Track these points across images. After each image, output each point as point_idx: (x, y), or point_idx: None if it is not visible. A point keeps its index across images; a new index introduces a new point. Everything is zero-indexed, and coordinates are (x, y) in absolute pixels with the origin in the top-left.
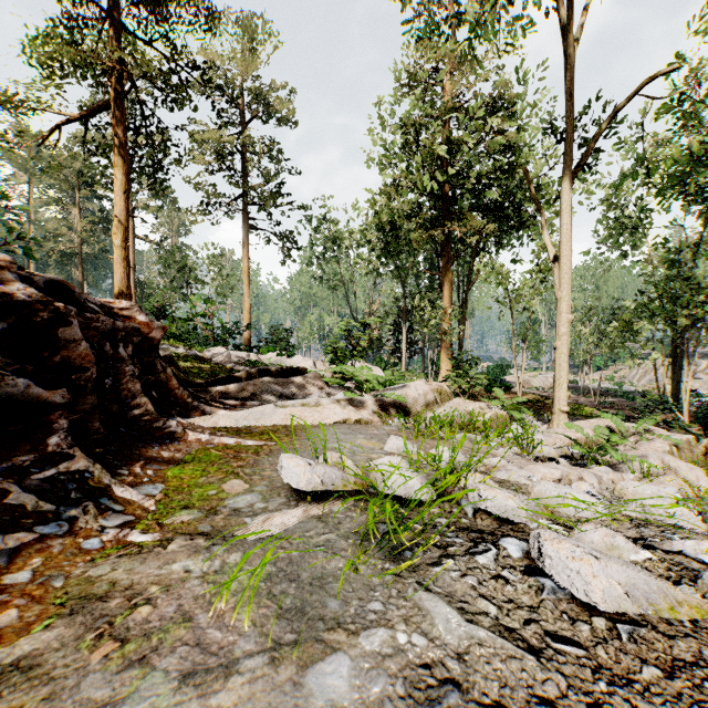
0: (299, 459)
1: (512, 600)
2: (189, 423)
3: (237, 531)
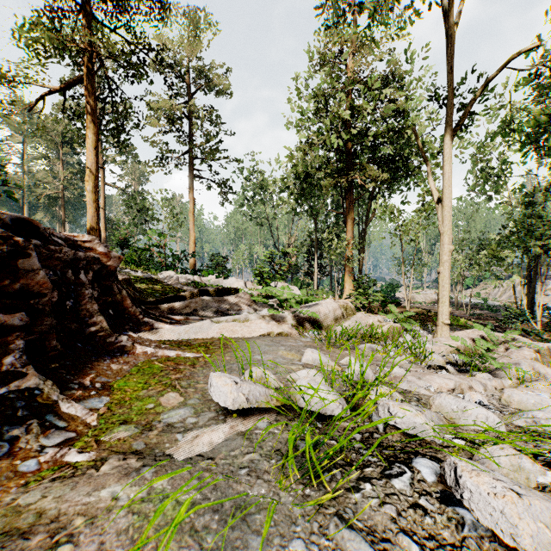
0: (226, 378)
1: (433, 535)
2: (139, 336)
3: (168, 449)
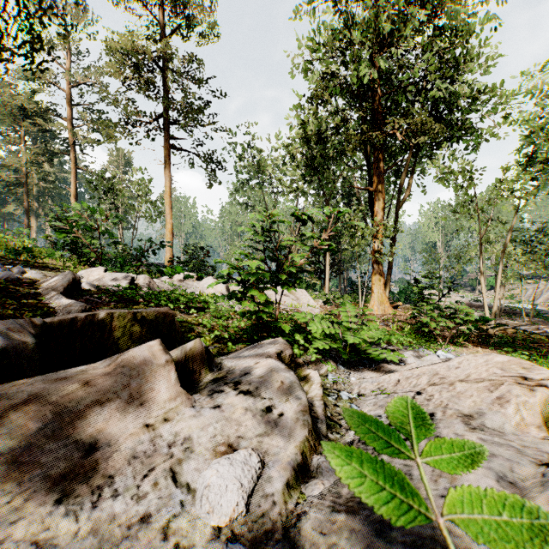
0: None
1: None
2: None
3: None
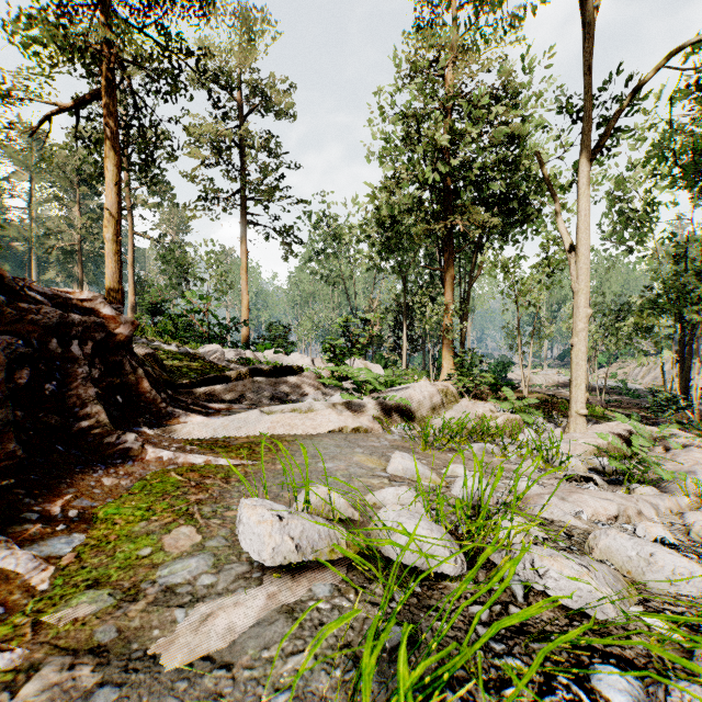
0: (265, 510)
1: None
2: (157, 434)
3: (155, 642)
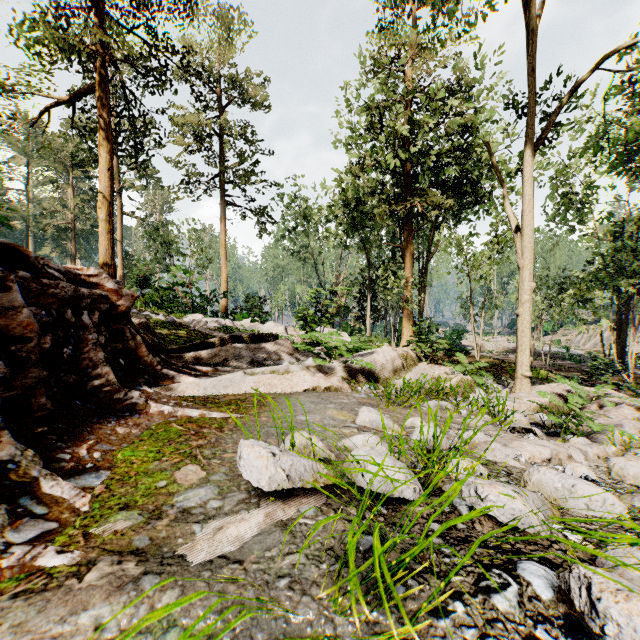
0: (261, 448)
1: None
2: (156, 392)
3: (180, 547)
